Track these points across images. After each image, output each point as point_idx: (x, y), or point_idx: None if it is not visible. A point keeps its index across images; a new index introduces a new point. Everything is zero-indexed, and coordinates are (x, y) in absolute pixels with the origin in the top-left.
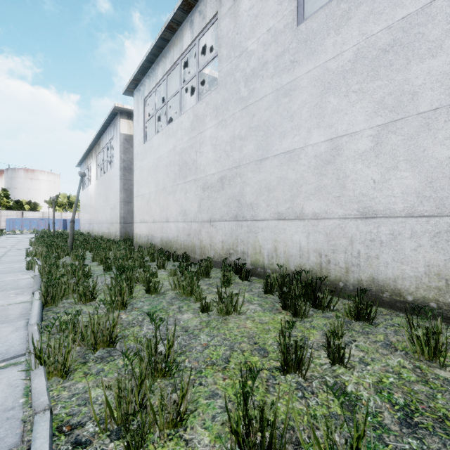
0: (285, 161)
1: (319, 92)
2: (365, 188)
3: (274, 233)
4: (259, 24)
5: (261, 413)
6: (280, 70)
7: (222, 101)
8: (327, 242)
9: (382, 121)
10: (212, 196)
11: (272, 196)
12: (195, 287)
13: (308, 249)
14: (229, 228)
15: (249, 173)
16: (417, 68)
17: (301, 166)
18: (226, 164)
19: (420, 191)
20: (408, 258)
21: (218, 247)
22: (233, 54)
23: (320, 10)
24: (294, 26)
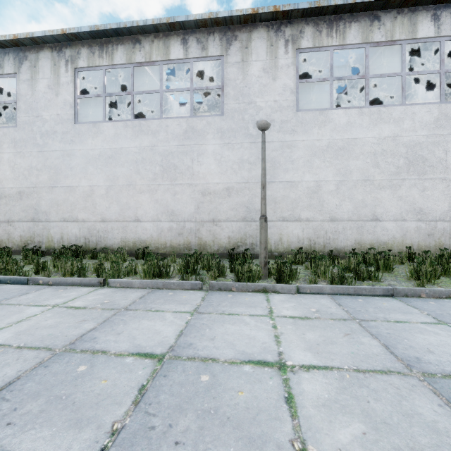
0: (68, 191)
1: (85, 162)
2: (103, 209)
3: (61, 229)
4: (52, 107)
5: (43, 262)
6: (65, 141)
7: (21, 139)
8: (89, 232)
9: (109, 184)
10: (11, 203)
11: (60, 208)
12: (4, 259)
13: (80, 236)
14: (27, 226)
15: (44, 193)
16: (119, 169)
17: (76, 195)
18: (24, 183)
19: (119, 212)
20: (116, 236)
21: (16, 240)
22: (31, 112)
23: (86, 124)
24: (73, 122)
